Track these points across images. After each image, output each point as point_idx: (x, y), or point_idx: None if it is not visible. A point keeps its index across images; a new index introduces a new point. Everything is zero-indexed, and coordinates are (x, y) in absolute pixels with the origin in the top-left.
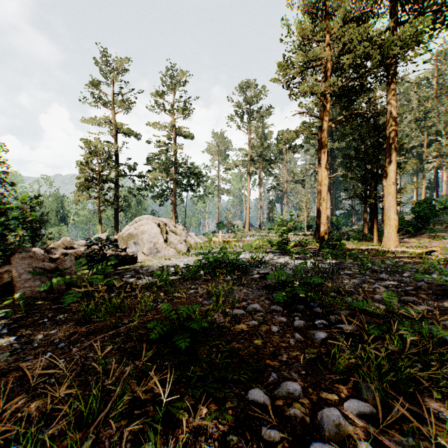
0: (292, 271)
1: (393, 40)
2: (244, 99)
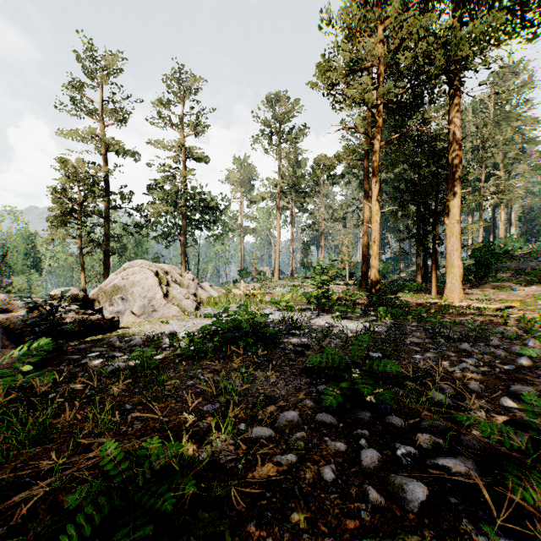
0: (340, 341)
1: (461, 38)
2: (273, 116)
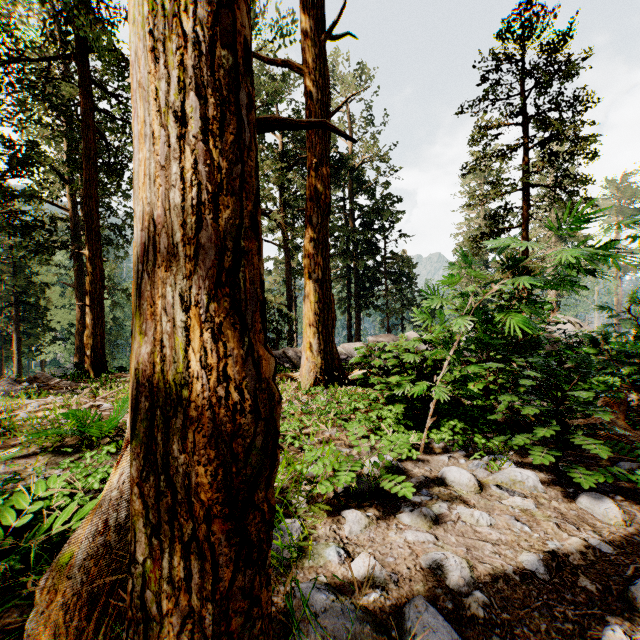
0: None
1: None
2: None
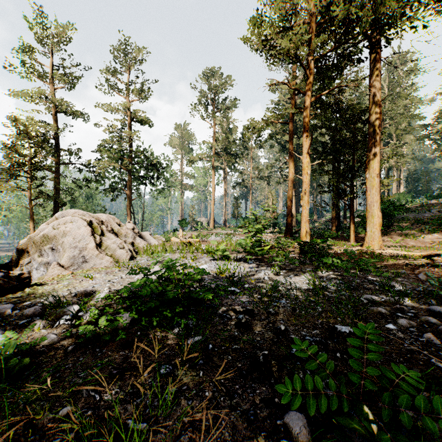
0: (290, 303)
1: None
2: (209, 87)
